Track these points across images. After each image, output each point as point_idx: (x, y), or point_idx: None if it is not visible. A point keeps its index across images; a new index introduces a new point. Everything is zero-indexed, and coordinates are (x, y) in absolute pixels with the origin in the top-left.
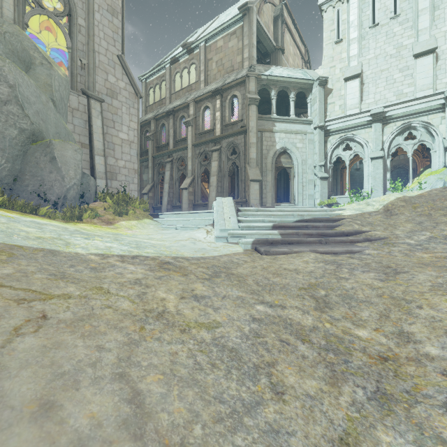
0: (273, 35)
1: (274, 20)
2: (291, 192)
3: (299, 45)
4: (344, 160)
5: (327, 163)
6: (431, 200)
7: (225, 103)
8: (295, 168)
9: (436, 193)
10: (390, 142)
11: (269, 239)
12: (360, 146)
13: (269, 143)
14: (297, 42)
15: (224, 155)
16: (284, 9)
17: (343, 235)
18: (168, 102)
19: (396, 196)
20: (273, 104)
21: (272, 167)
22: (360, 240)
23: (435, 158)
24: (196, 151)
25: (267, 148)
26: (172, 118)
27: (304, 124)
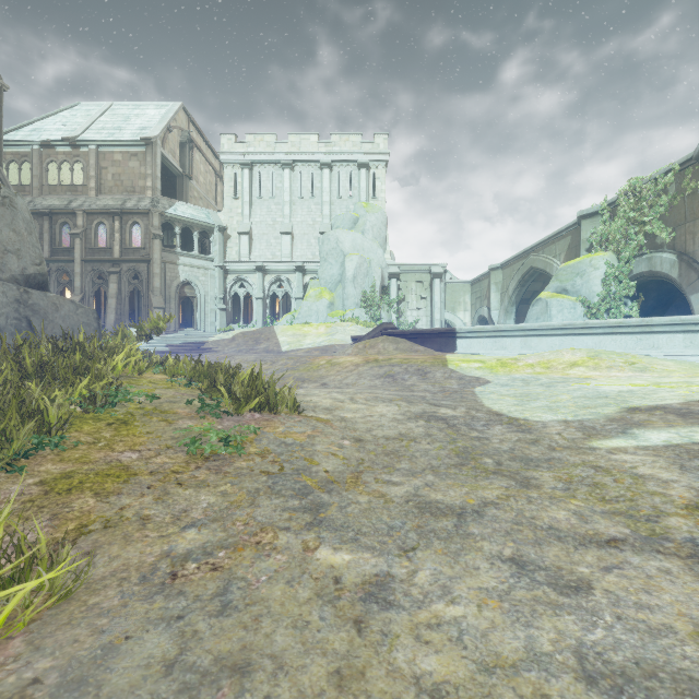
0: (180, 160)
1: (181, 145)
2: (195, 319)
3: (212, 163)
4: (240, 295)
5: (227, 296)
6: (255, 334)
7: (125, 226)
8: (199, 298)
9: (260, 330)
10: (269, 288)
11: (163, 351)
12: (251, 286)
13: (174, 274)
14: (209, 160)
15: (125, 278)
16: (193, 129)
17: (202, 350)
18: (37, 193)
19: (241, 331)
20: (177, 239)
21: (176, 296)
22: (207, 351)
23: (293, 303)
24: (87, 267)
25: (172, 278)
26: (48, 220)
27: (207, 261)
